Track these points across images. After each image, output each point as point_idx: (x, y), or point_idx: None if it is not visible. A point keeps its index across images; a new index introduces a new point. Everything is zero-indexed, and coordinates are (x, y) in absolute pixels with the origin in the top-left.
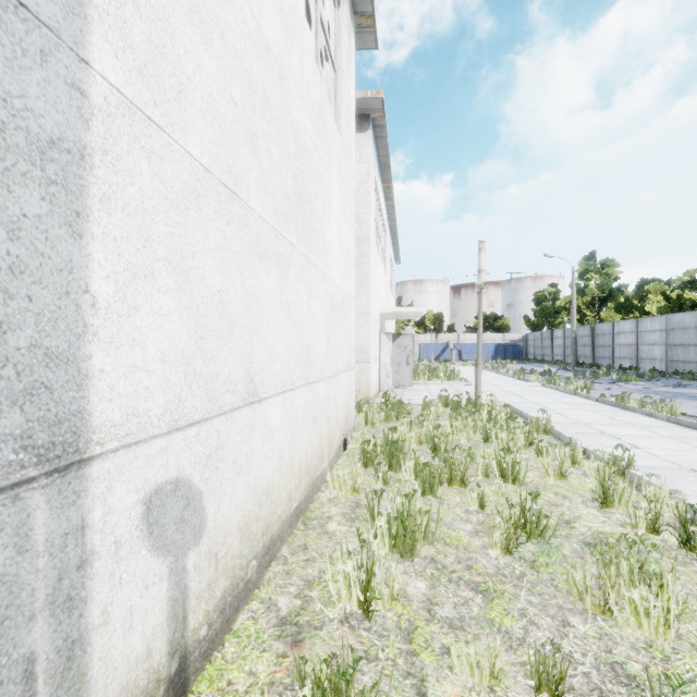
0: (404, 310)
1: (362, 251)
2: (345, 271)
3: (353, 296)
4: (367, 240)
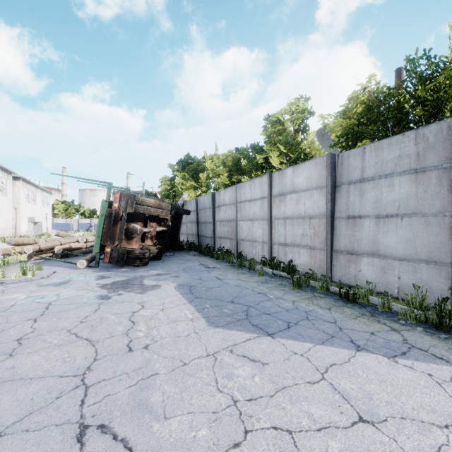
0: (35, 217)
1: (18, 205)
2: (9, 215)
3: (11, 217)
4: (20, 203)
